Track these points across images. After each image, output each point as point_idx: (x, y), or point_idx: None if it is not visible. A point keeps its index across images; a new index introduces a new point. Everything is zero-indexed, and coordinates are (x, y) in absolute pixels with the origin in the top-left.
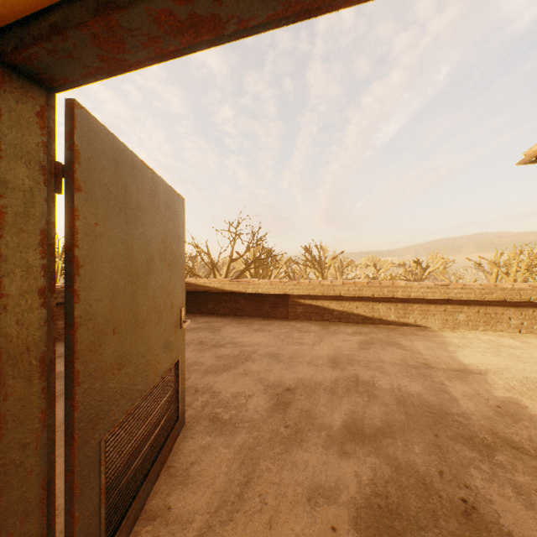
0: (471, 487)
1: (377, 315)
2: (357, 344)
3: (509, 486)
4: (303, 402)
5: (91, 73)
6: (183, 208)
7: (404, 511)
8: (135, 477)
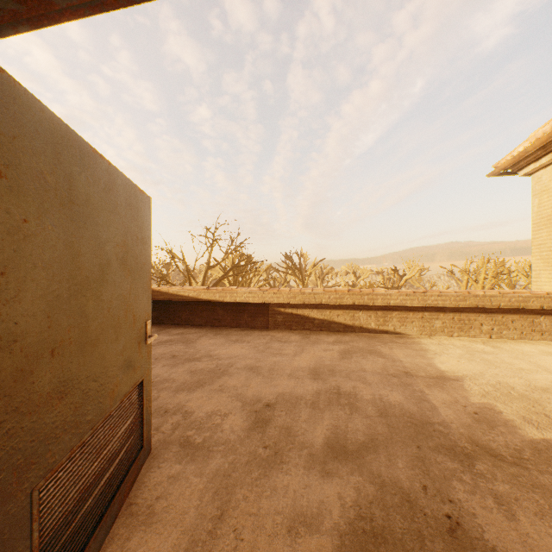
0: (454, 500)
1: (357, 323)
2: (339, 353)
3: (491, 496)
4: (283, 418)
5: (5, 19)
6: (149, 208)
7: (390, 534)
8: (84, 526)
